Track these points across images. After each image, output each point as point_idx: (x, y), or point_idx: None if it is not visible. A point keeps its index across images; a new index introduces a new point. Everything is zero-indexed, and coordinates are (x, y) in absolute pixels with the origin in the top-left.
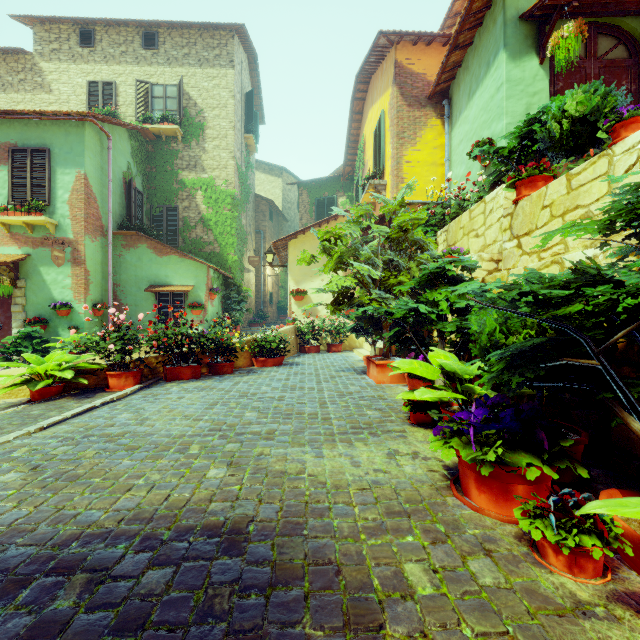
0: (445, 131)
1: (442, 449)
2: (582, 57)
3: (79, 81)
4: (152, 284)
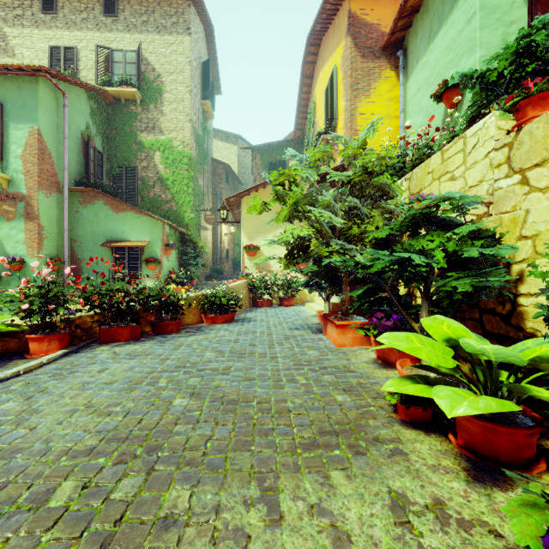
0: (400, 82)
1: None
2: None
3: (42, 46)
4: (109, 240)
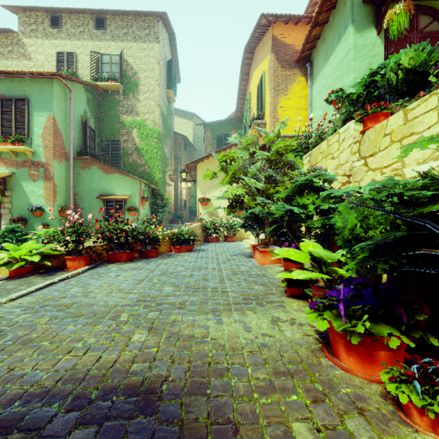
0: (308, 85)
1: (317, 320)
2: (408, 30)
3: (50, 52)
4: (101, 194)
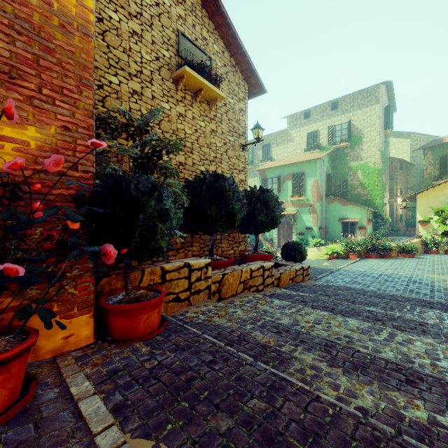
0: None
1: None
2: None
3: (304, 134)
4: (340, 218)
